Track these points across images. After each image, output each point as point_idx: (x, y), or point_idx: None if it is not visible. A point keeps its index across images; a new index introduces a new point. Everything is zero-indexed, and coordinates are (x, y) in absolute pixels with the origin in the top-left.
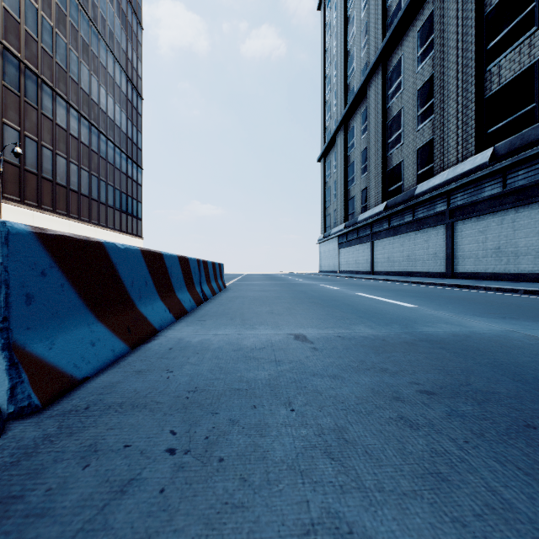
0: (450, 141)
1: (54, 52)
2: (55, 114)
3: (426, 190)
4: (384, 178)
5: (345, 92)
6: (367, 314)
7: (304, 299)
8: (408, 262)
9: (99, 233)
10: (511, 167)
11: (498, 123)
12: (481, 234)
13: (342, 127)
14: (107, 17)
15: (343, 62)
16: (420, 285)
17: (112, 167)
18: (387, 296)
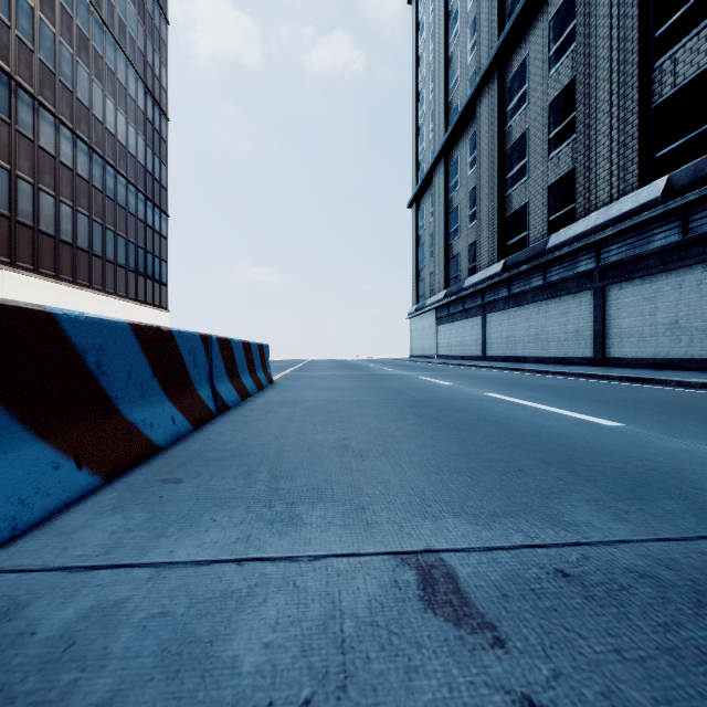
0: (600, 171)
1: (35, 44)
2: (37, 132)
3: (564, 242)
4: (501, 228)
5: (446, 112)
6: (552, 452)
7: (403, 407)
8: (537, 343)
9: (105, 303)
10: (697, 203)
11: (673, 142)
12: (648, 303)
13: (441, 160)
14: (116, 2)
15: (442, 72)
16: (568, 377)
17: (124, 211)
18: (544, 400)
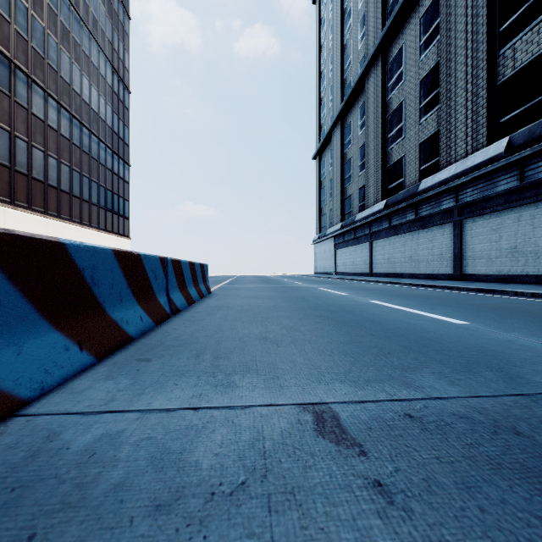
0: (458, 133)
1: (29, 36)
2: (30, 102)
3: (431, 186)
4: (384, 175)
5: (342, 86)
6: (413, 341)
7: (308, 310)
8: (411, 263)
9: (82, 232)
10: (531, 157)
11: (513, 111)
12: (494, 232)
13: (338, 123)
14: (90, 3)
15: (339, 56)
16: (433, 288)
17: (96, 162)
18: (412, 306)
